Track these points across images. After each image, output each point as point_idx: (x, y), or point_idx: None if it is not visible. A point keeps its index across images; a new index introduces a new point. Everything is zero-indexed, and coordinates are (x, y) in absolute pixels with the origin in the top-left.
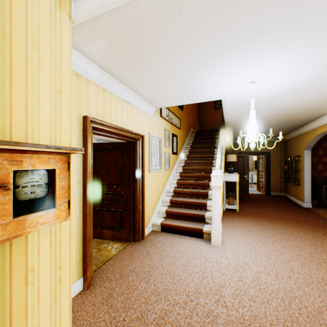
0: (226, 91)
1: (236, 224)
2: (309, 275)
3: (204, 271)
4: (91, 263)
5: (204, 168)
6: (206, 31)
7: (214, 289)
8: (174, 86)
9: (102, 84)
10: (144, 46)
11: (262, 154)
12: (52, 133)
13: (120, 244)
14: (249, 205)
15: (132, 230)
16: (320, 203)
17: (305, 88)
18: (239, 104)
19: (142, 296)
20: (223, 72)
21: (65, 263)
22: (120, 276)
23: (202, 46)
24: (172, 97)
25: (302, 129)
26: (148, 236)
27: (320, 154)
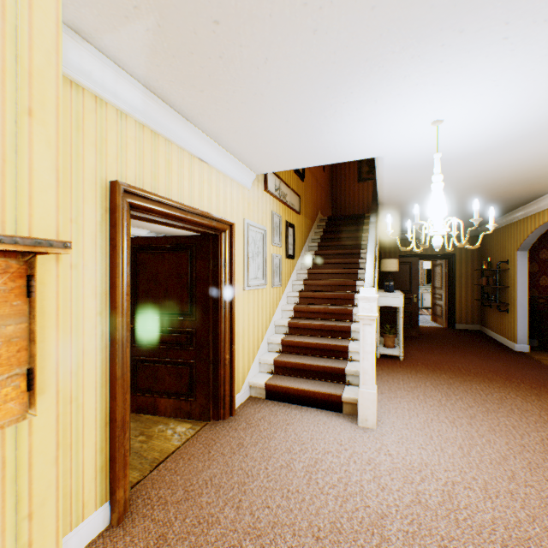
0: (386, 141)
1: (401, 384)
2: (547, 489)
3: (346, 481)
4: (127, 472)
5: (342, 284)
6: (357, 2)
7: (369, 524)
8: (291, 130)
9: (150, 122)
10: (229, 38)
11: (442, 258)
12: (6, 207)
13: (189, 426)
14: (420, 347)
15: (211, 399)
16: (543, 343)
17: (533, 134)
18: (409, 167)
19: (226, 541)
20: (384, 100)
21: (43, 503)
22: (185, 494)
23: (347, 39)
24: (287, 153)
25: (513, 214)
26: (242, 408)
27: (544, 257)
